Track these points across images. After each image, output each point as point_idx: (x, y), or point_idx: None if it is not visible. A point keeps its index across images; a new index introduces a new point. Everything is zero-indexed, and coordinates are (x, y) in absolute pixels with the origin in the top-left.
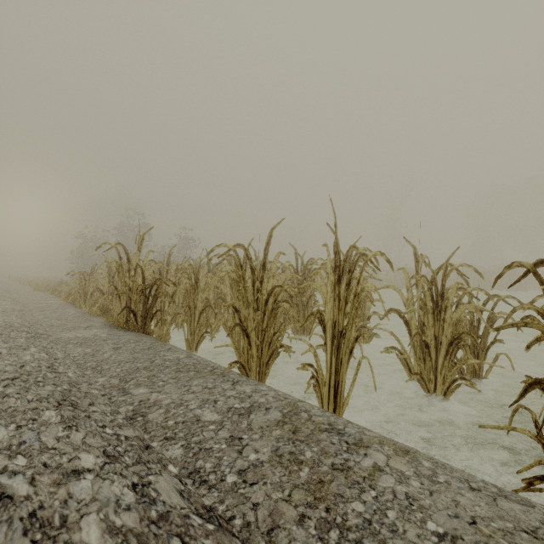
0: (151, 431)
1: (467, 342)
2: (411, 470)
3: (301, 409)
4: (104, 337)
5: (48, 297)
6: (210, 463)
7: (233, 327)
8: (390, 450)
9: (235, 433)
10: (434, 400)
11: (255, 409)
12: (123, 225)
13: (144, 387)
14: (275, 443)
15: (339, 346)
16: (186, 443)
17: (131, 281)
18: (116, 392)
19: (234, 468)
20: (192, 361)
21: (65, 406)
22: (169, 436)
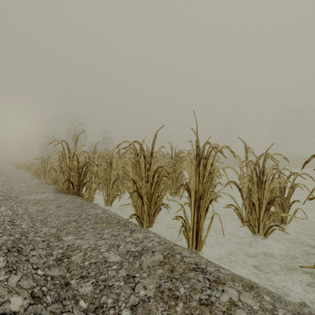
0: (72, 270)
1: (278, 202)
2: (257, 304)
3: (176, 251)
4: (52, 198)
5: (24, 172)
6: (111, 299)
7: (132, 193)
8: (240, 287)
9: (131, 272)
10: (258, 238)
11: (145, 252)
12: (70, 130)
13: (72, 235)
14: (158, 280)
15: (199, 205)
16: (95, 281)
17: (70, 164)
18: (53, 238)
19: (128, 304)
20: (105, 215)
21: (12, 253)
22: (84, 275)
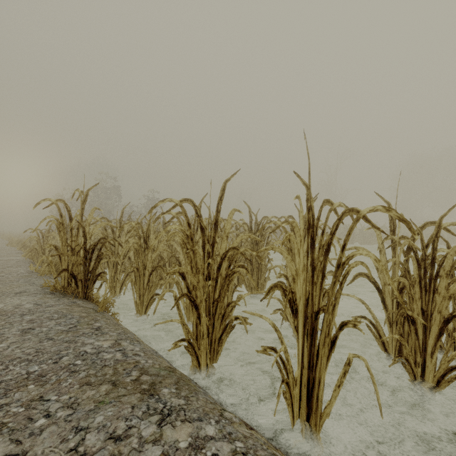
0: None
1: None
2: None
3: None
4: (27, 309)
5: (14, 252)
6: None
7: (179, 298)
8: None
9: None
10: (422, 388)
11: None
12: (96, 187)
13: (5, 436)
14: None
15: (314, 331)
16: None
17: (70, 241)
18: None
19: None
20: (115, 357)
21: None
22: None
